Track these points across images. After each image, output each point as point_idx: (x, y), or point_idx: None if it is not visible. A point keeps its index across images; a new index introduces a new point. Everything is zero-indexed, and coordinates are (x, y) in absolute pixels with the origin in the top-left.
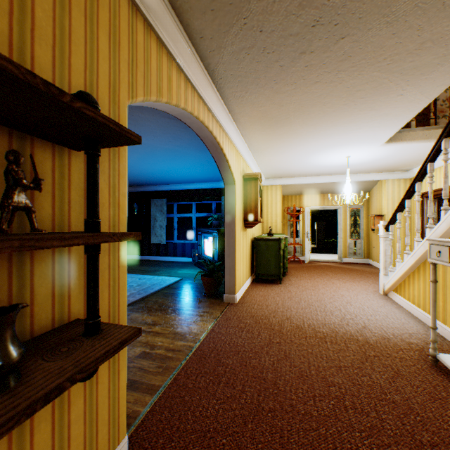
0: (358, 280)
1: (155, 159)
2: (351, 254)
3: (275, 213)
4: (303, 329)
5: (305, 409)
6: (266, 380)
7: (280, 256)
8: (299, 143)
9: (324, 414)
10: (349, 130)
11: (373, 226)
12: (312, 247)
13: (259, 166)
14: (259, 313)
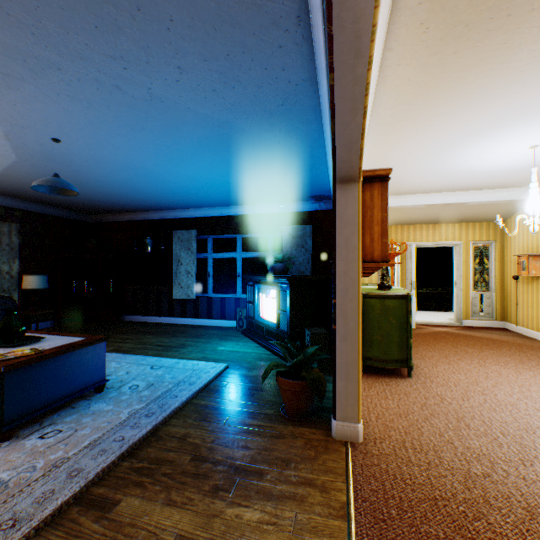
0: (534, 365)
1: (181, 150)
2: (476, 313)
3: None
4: None
5: None
6: None
7: (410, 326)
8: (480, 101)
9: None
10: None
11: (527, 272)
12: None
13: None
14: (443, 489)
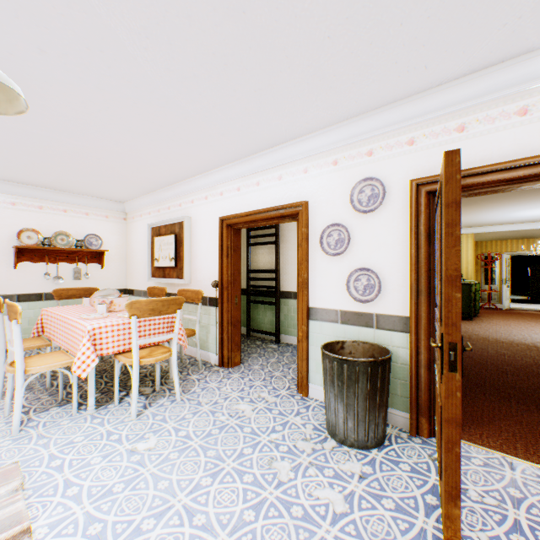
0: None
1: None
2: None
3: (465, 260)
4: (486, 338)
5: (481, 354)
6: None
7: (470, 297)
8: (487, 209)
9: (491, 355)
10: (532, 201)
11: None
12: (522, 299)
13: None
14: None
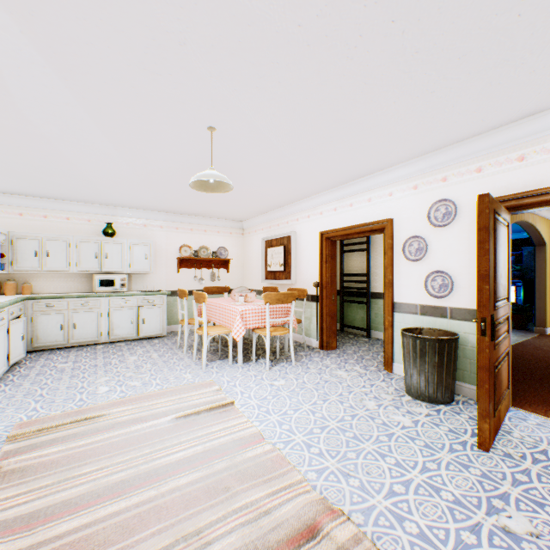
0: None
1: None
2: None
3: None
4: None
5: None
6: None
7: None
8: None
9: None
10: None
11: None
12: None
13: None
14: None
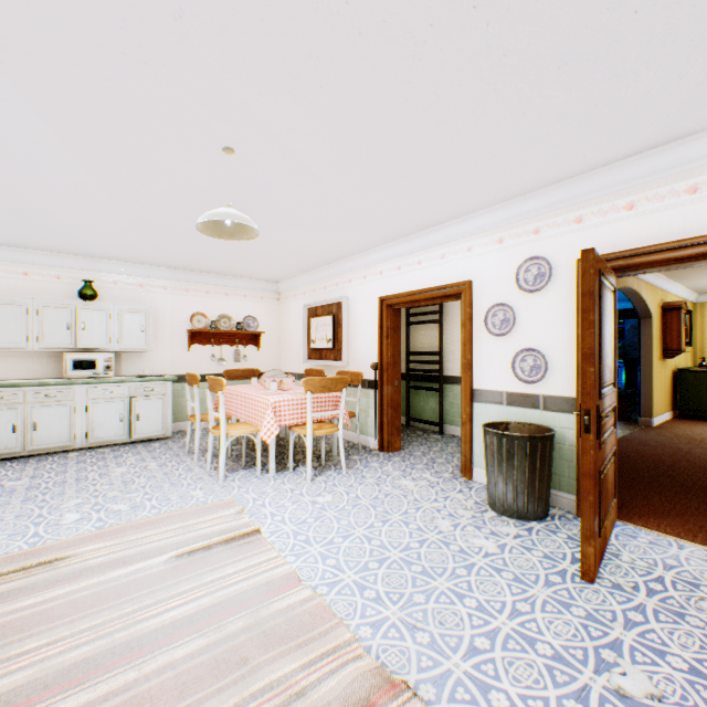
0: None
1: None
2: None
3: None
4: None
5: None
6: (680, 450)
7: None
8: None
9: None
10: None
11: None
12: None
13: (683, 286)
14: (679, 433)
